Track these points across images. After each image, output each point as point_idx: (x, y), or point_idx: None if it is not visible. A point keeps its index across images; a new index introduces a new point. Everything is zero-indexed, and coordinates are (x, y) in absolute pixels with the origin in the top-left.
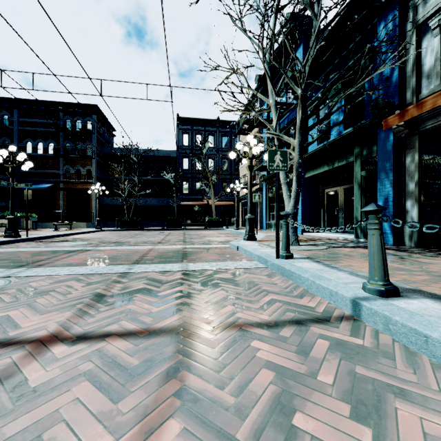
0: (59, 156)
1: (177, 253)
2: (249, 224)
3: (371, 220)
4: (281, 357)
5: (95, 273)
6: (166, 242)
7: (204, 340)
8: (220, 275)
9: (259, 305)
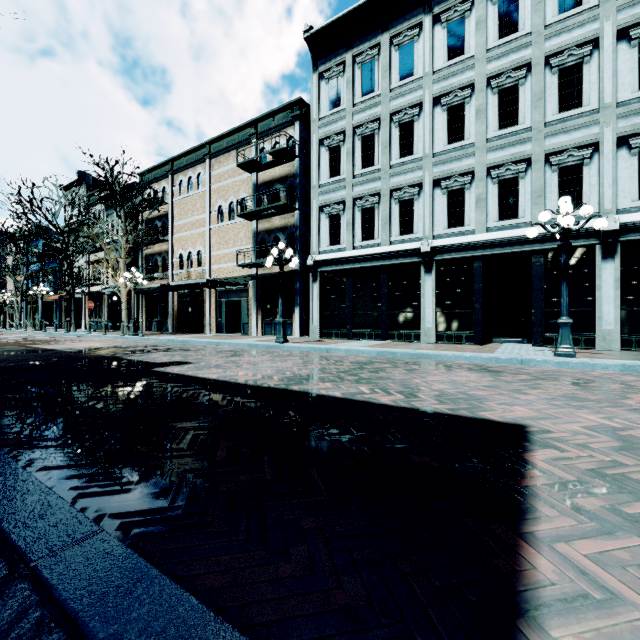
0: None
1: None
2: (3, 323)
3: (16, 322)
4: None
5: None
6: None
7: None
8: None
9: None
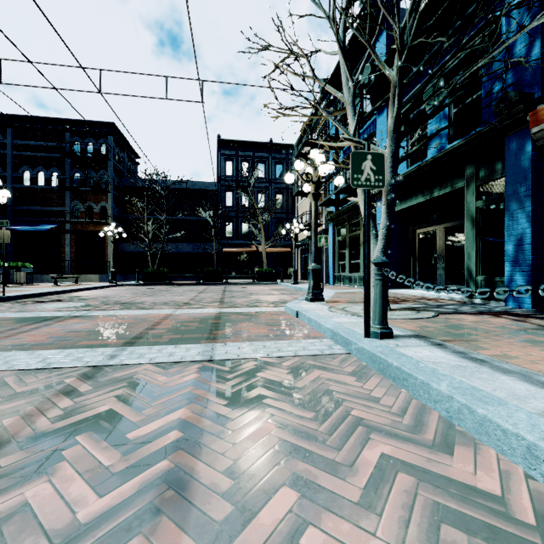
0: (65, 188)
1: (205, 322)
2: (313, 277)
3: None
4: None
5: (44, 367)
6: (195, 304)
7: None
8: (268, 372)
9: (358, 485)
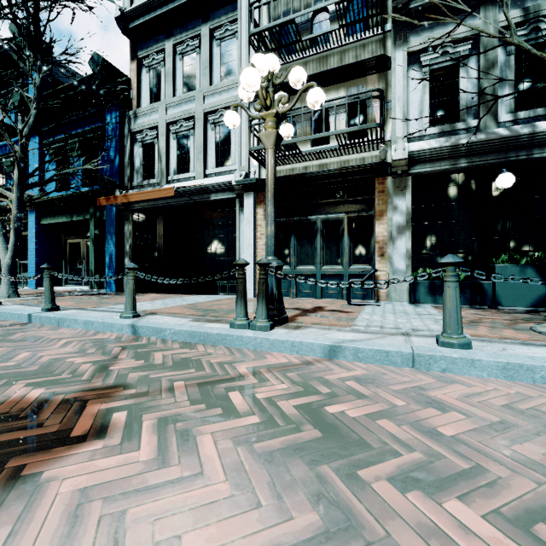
0: None
1: None
2: None
3: (46, 272)
4: None
5: None
6: None
7: None
8: None
9: None
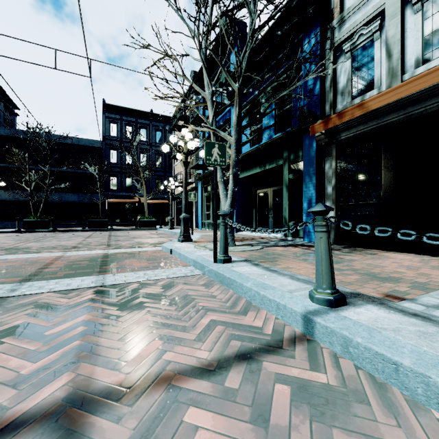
0: None
1: (94, 260)
2: (184, 224)
3: (319, 221)
4: (231, 438)
5: None
6: (83, 247)
7: (105, 428)
8: (147, 289)
9: (196, 333)
